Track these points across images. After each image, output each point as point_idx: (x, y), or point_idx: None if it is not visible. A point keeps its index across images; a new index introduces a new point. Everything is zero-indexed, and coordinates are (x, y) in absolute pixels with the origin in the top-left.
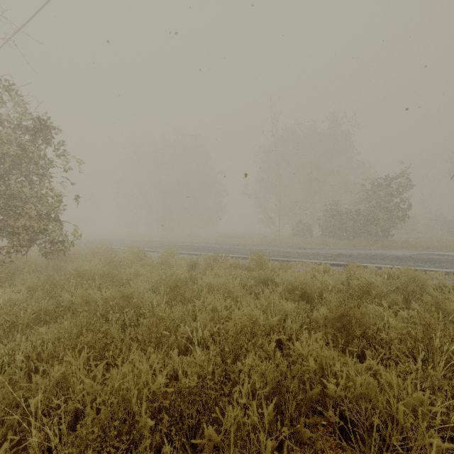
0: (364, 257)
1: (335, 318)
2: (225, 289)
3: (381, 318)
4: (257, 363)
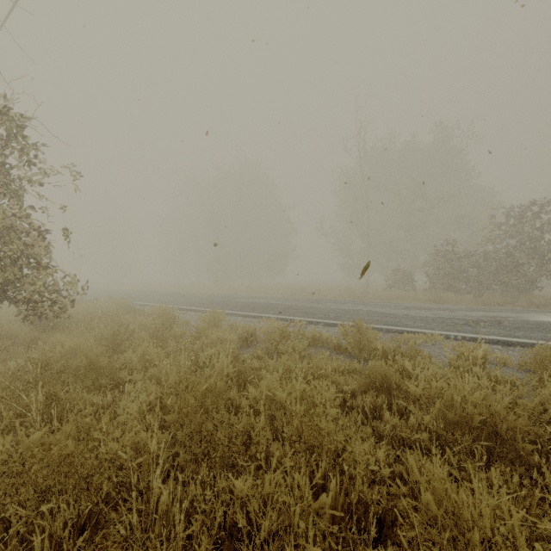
0: (528, 327)
1: None
2: (304, 410)
3: None
4: None
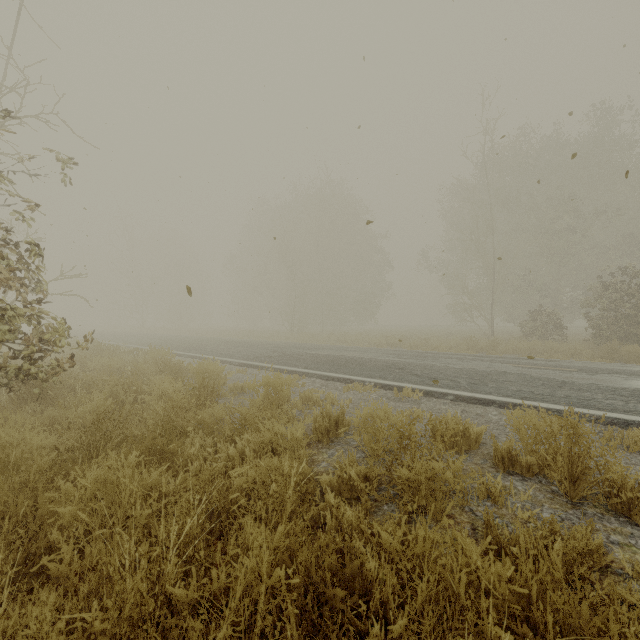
0: None
1: None
2: None
3: None
4: None
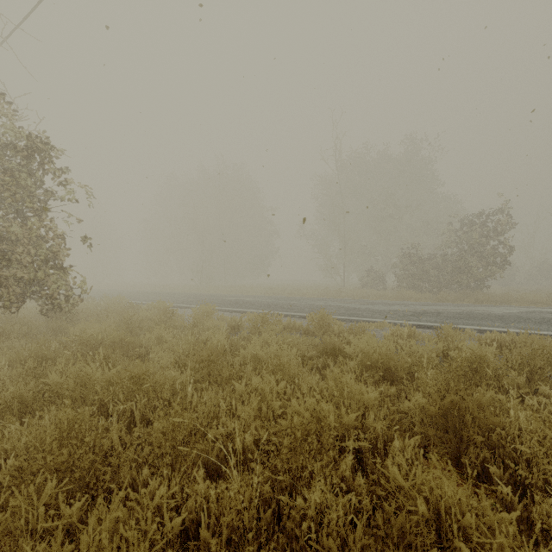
0: (458, 316)
1: (438, 412)
2: (277, 363)
3: (504, 411)
4: (329, 498)
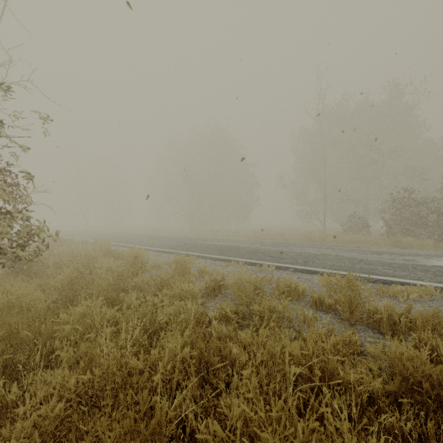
0: None
1: None
2: None
3: None
4: None
